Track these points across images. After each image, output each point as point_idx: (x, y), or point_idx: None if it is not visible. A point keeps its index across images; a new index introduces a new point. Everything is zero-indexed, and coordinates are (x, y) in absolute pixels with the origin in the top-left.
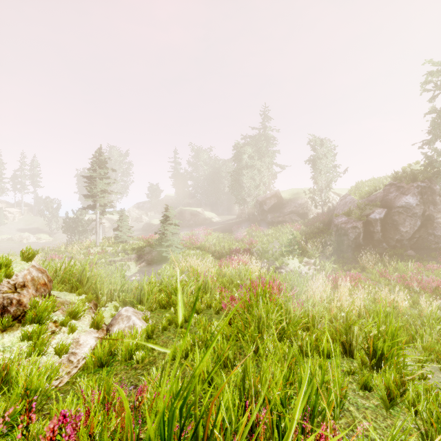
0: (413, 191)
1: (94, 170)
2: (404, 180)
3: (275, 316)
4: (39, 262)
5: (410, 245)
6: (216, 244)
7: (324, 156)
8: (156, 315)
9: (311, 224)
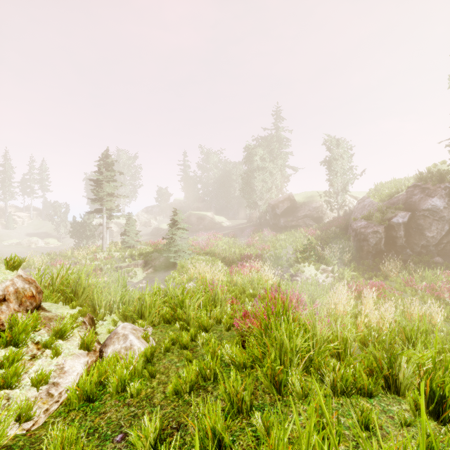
0: (440, 192)
1: (101, 173)
2: (429, 181)
3: (300, 342)
4: (44, 267)
5: (437, 251)
6: (226, 250)
7: (341, 156)
8: (159, 332)
9: (326, 229)
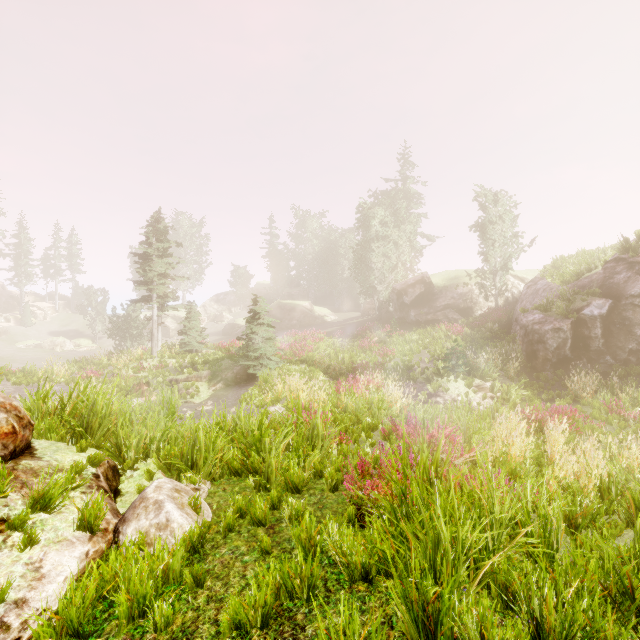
0: None
1: (150, 244)
2: None
3: (471, 534)
4: (68, 380)
5: None
6: (330, 356)
7: (500, 218)
8: (221, 491)
9: (478, 326)
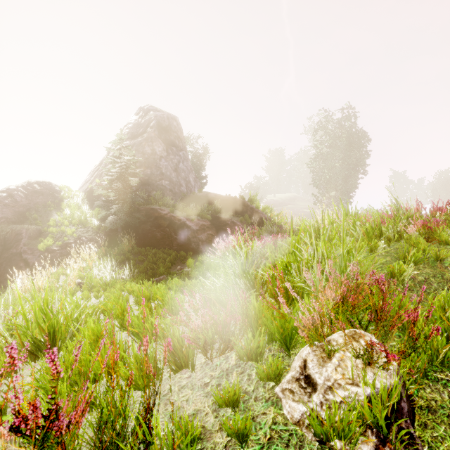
0: None
1: None
2: None
3: None
4: None
5: None
6: None
7: None
8: None
9: None
